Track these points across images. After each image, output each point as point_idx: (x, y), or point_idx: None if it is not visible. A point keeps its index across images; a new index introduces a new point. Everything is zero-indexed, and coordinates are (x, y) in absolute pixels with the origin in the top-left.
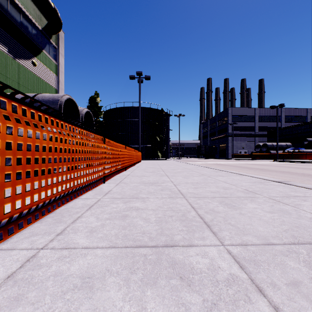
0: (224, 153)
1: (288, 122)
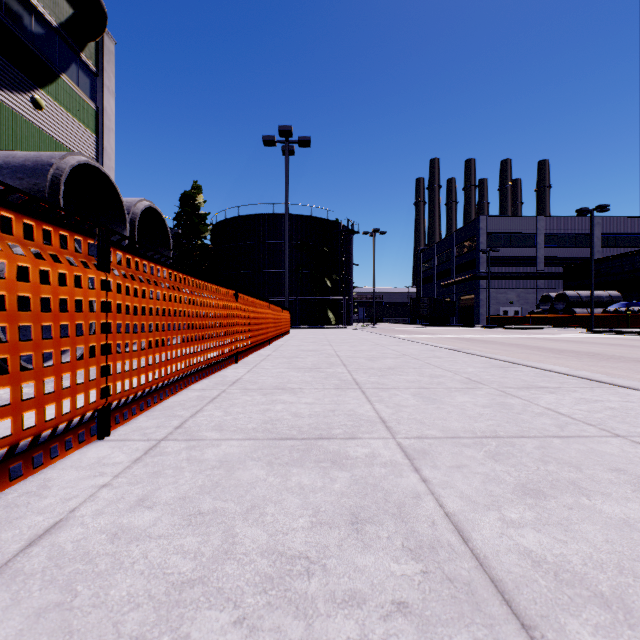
0: (471, 315)
1: (609, 247)
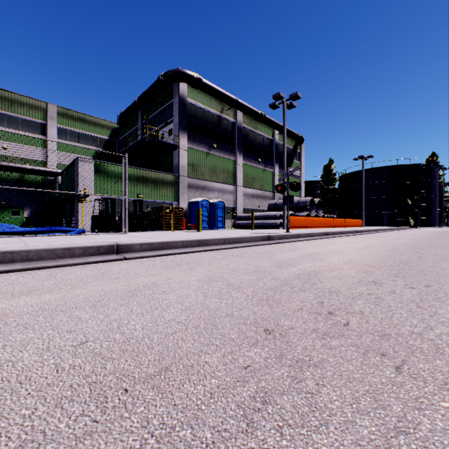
0: None
1: None
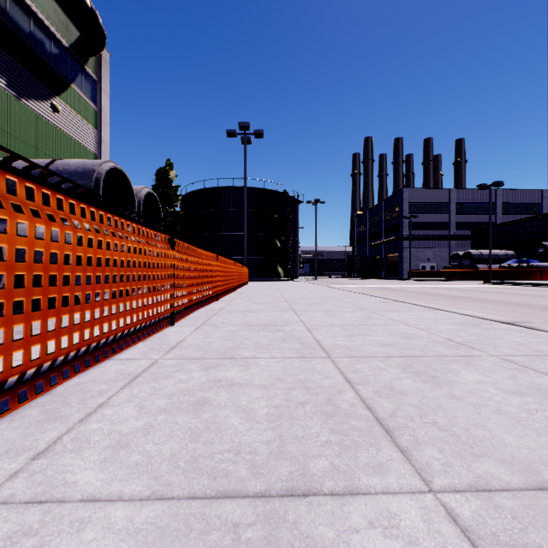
0: (396, 270)
1: (508, 214)
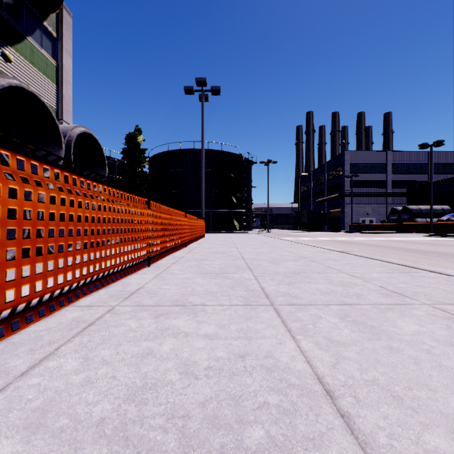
0: (338, 223)
1: (439, 174)
